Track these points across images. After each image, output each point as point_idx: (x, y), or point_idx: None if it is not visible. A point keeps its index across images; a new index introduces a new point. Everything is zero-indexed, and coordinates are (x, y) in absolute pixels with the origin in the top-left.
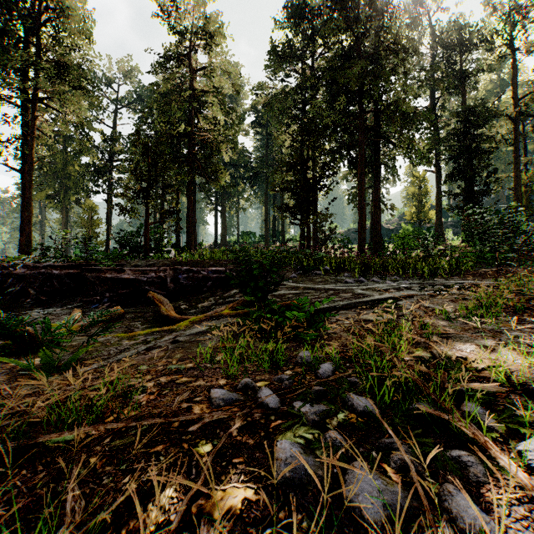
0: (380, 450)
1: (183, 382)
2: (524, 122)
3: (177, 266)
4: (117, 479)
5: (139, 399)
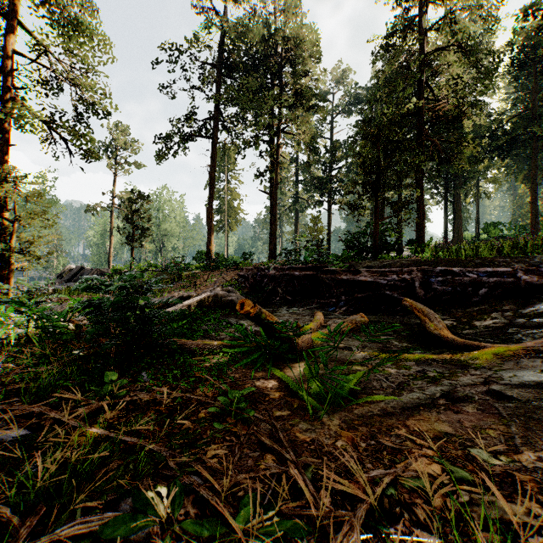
0: None
1: None
2: None
3: (423, 266)
4: None
5: None
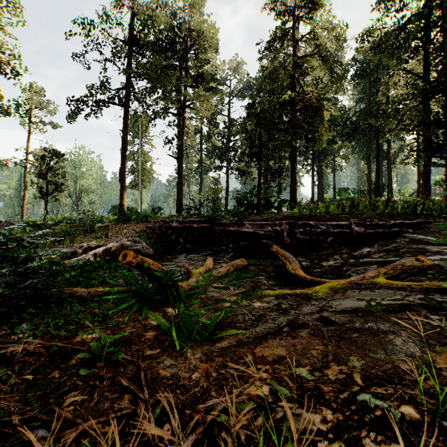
0: None
1: None
2: None
3: (291, 220)
4: None
5: None
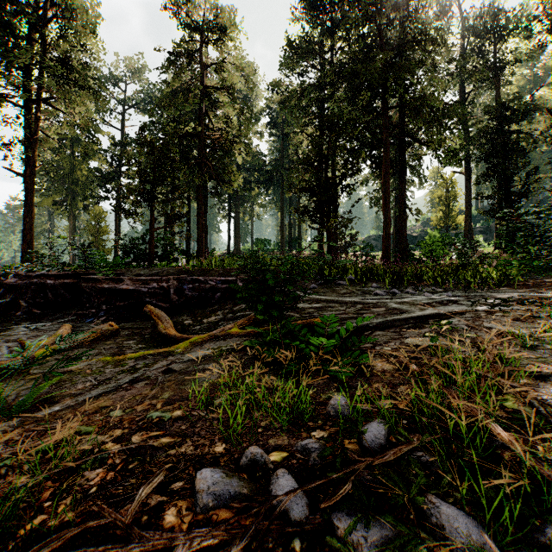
0: None
1: (162, 445)
2: None
3: (182, 275)
4: None
5: (90, 480)
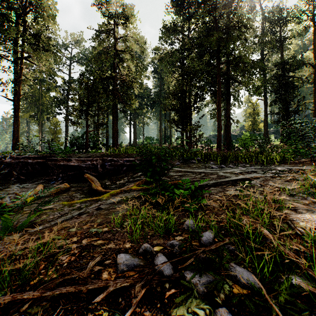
0: None
1: (98, 244)
2: None
3: (104, 157)
4: None
5: (63, 260)
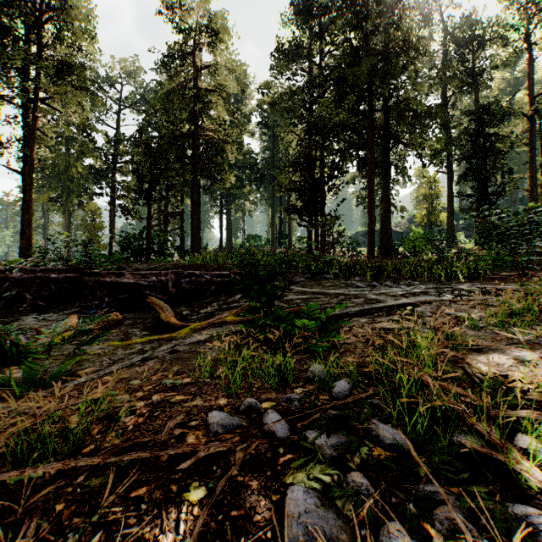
0: (418, 502)
1: (178, 401)
2: (539, 120)
3: (179, 270)
4: (85, 536)
5: (126, 422)
